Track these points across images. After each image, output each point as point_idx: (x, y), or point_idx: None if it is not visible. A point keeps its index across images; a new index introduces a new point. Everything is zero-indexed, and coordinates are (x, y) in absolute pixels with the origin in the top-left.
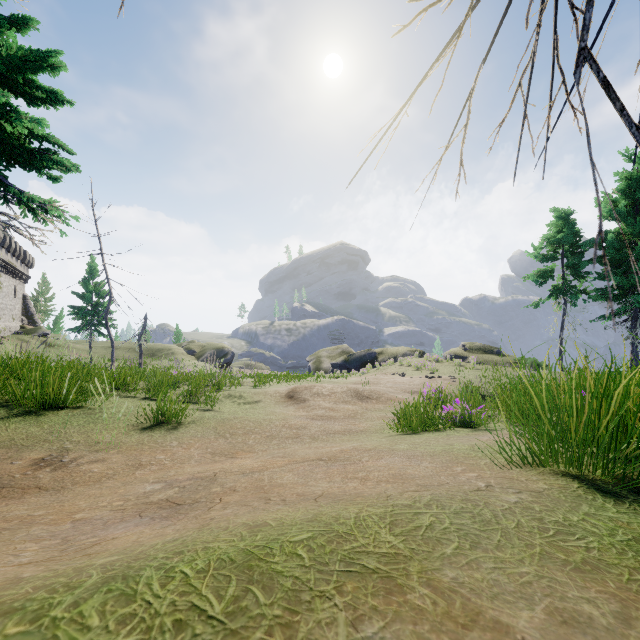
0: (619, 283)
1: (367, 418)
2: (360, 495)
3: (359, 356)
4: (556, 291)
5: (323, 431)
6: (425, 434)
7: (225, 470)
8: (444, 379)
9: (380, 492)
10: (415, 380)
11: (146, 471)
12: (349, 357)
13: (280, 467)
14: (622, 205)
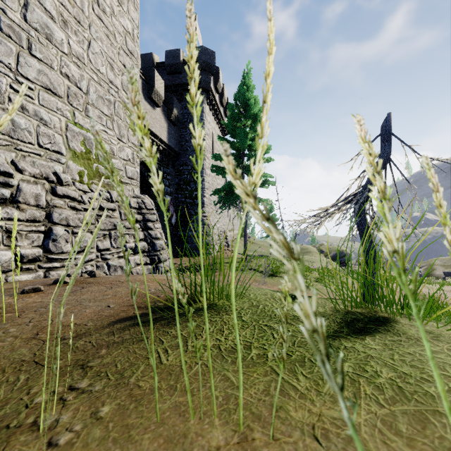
0: None
1: None
2: None
3: None
4: None
5: None
6: None
7: None
8: None
9: None
10: None
11: None
12: None
13: None
14: None
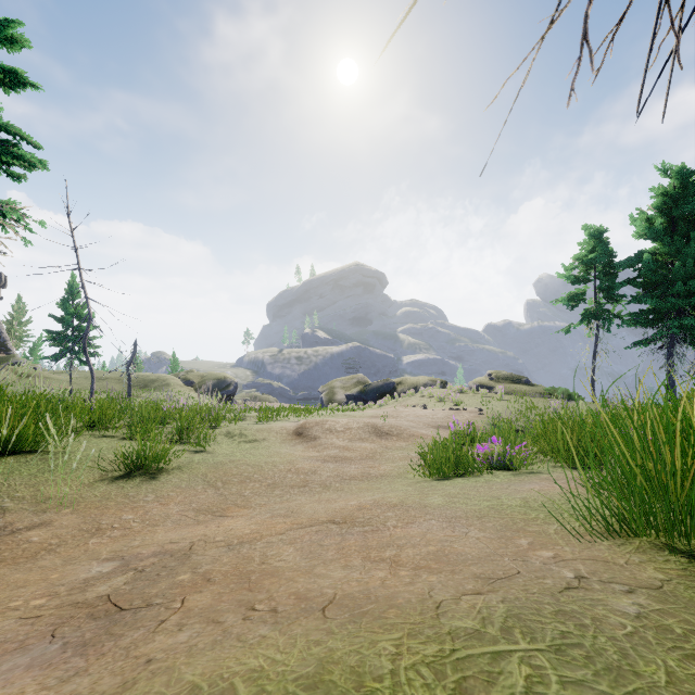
0: (655, 307)
1: (388, 459)
2: (393, 602)
3: (376, 386)
4: (588, 315)
5: (336, 476)
6: (459, 480)
7: (206, 538)
8: (470, 411)
9: (423, 595)
10: (438, 413)
11: (104, 539)
12: (365, 388)
13: (279, 535)
14: (659, 223)
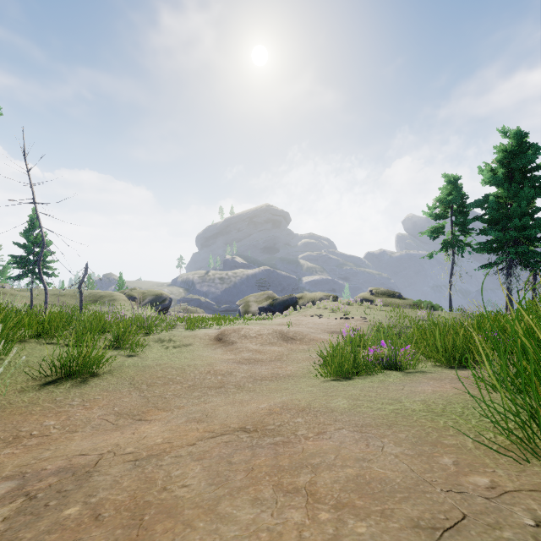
0: (497, 238)
1: (293, 360)
2: None
3: (282, 300)
4: (446, 244)
5: (249, 377)
6: (356, 380)
7: (117, 449)
8: (357, 320)
9: None
10: (332, 321)
11: (18, 448)
12: (274, 301)
13: (189, 446)
14: (500, 173)
